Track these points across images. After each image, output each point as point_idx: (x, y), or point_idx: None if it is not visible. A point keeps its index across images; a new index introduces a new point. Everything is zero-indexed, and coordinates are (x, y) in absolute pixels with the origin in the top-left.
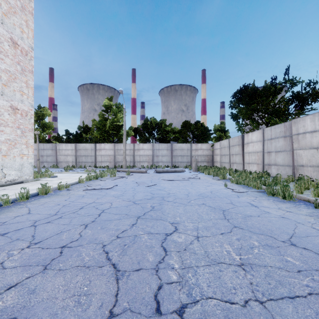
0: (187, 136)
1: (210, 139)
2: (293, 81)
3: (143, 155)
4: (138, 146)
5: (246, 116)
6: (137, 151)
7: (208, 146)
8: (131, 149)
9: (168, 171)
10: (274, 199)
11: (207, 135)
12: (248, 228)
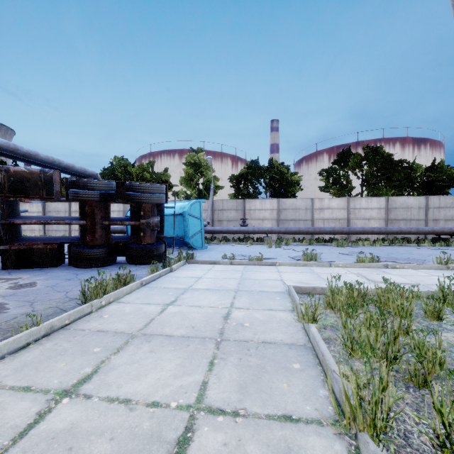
0: None
1: None
2: None
3: None
4: None
5: None
6: None
7: None
8: None
9: None
10: None
11: None
12: None
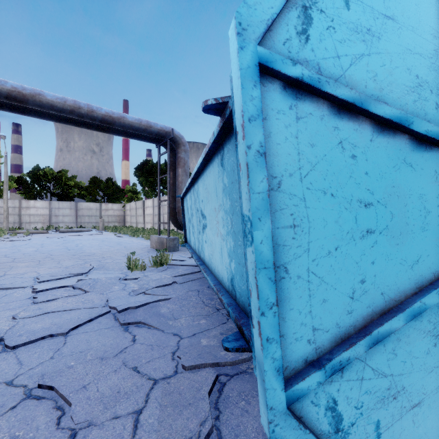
0: (97, 194)
1: (122, 199)
2: None
3: (35, 215)
4: (27, 204)
5: (148, 185)
6: (26, 210)
7: (120, 206)
8: (16, 207)
9: (74, 231)
10: (133, 237)
11: (119, 195)
12: (108, 242)
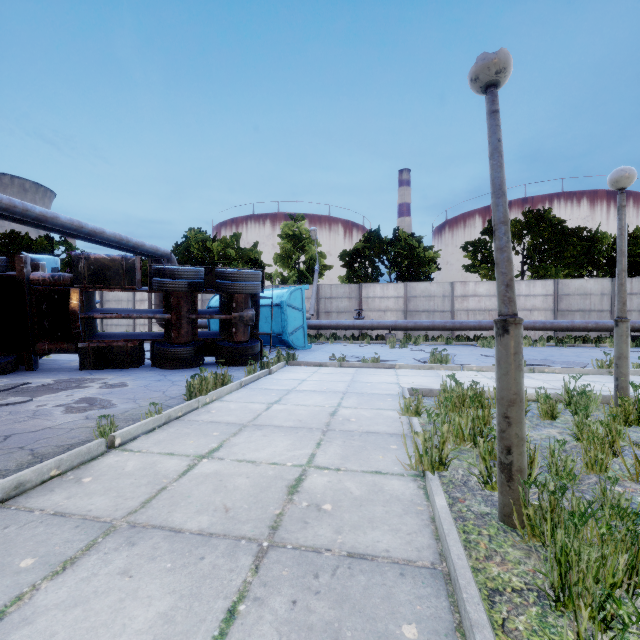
0: None
1: None
2: (70, 247)
3: None
4: None
5: None
6: None
7: None
8: None
9: None
10: None
11: None
12: None
